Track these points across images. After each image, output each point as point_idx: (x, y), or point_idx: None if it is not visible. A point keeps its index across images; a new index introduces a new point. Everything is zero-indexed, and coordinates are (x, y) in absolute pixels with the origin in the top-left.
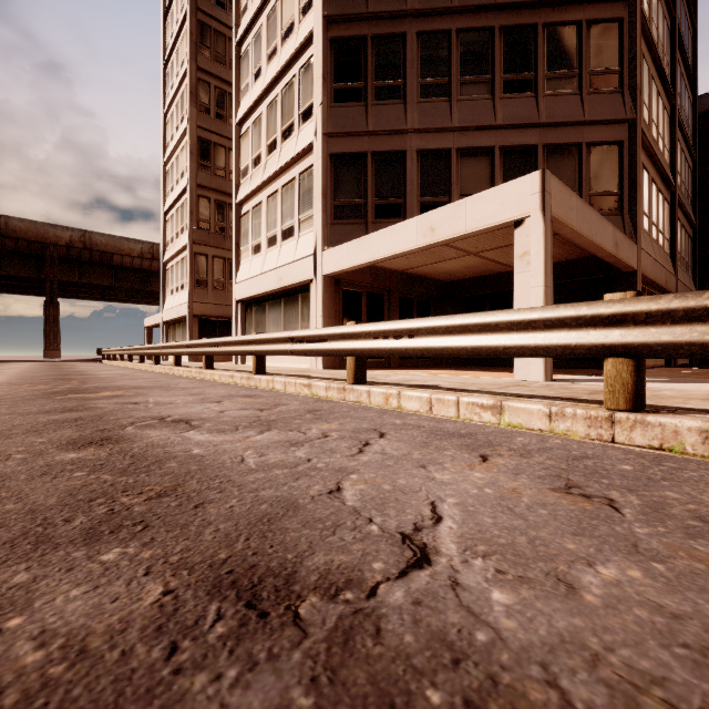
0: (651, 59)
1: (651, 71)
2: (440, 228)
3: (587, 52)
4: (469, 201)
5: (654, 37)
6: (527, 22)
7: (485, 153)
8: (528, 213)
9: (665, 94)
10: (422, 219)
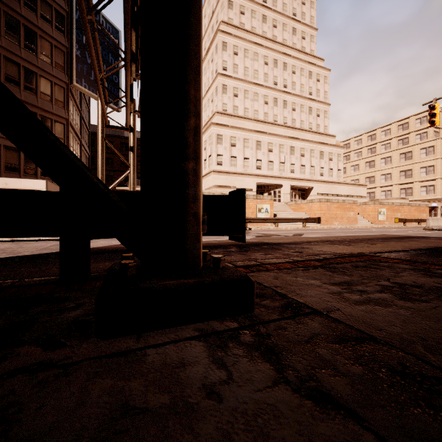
0: (74, 131)
1: (74, 135)
2: (10, 184)
3: (54, 129)
4: (23, 180)
5: (75, 124)
6: (34, 111)
7: (17, 150)
8: (43, 189)
9: (78, 139)
10: (1, 179)
